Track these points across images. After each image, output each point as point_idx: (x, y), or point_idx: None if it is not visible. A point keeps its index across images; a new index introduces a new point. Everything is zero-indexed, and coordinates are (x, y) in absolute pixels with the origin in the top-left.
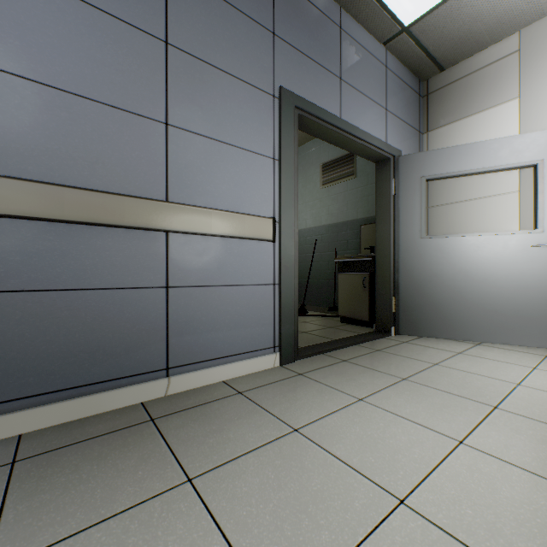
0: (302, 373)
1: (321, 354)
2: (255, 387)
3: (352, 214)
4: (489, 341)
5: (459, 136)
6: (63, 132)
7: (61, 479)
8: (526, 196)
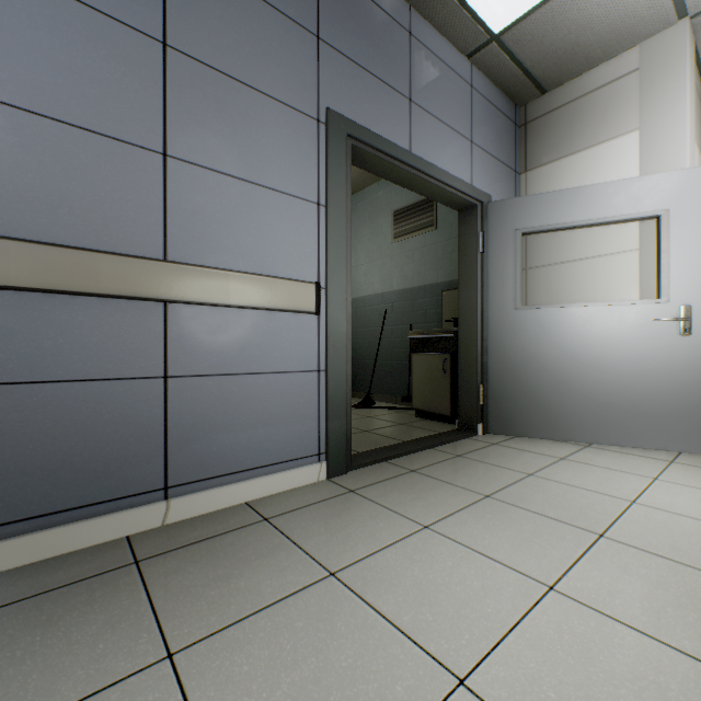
0: (354, 490)
1: (384, 461)
2: (288, 511)
3: (431, 277)
4: (600, 442)
5: (565, 177)
6: (10, 164)
7: None
8: (648, 255)
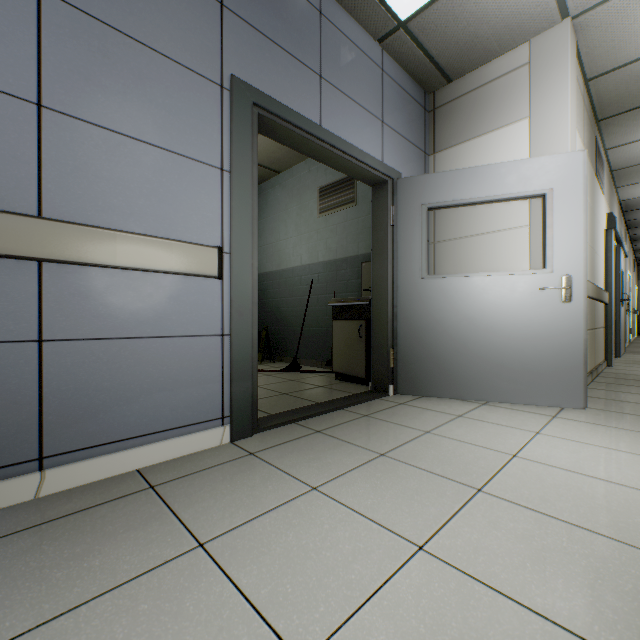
0: (254, 453)
1: (293, 423)
2: (179, 477)
3: (353, 249)
4: (495, 400)
5: (467, 159)
6: None
7: None
8: (537, 231)
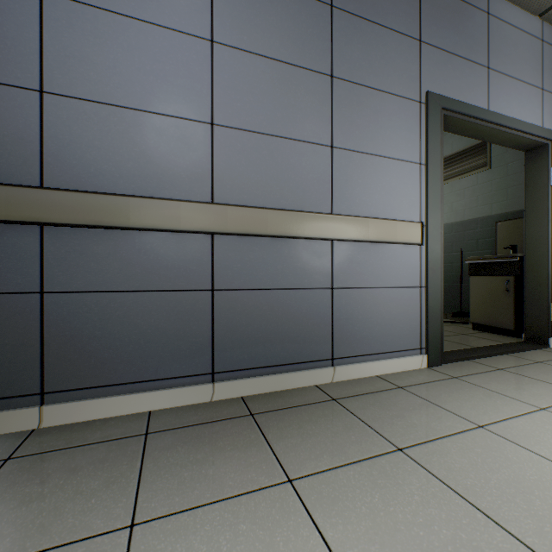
0: (456, 377)
1: (467, 360)
2: (413, 384)
3: (484, 210)
4: None
5: None
6: (264, 167)
7: (294, 431)
8: None
